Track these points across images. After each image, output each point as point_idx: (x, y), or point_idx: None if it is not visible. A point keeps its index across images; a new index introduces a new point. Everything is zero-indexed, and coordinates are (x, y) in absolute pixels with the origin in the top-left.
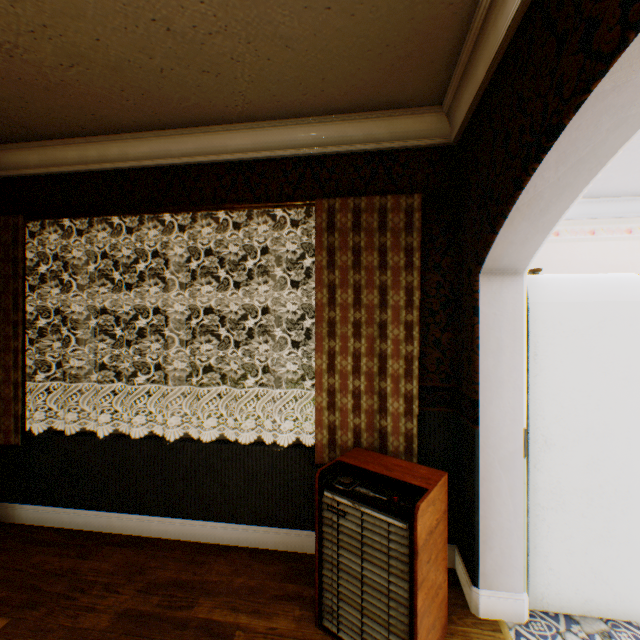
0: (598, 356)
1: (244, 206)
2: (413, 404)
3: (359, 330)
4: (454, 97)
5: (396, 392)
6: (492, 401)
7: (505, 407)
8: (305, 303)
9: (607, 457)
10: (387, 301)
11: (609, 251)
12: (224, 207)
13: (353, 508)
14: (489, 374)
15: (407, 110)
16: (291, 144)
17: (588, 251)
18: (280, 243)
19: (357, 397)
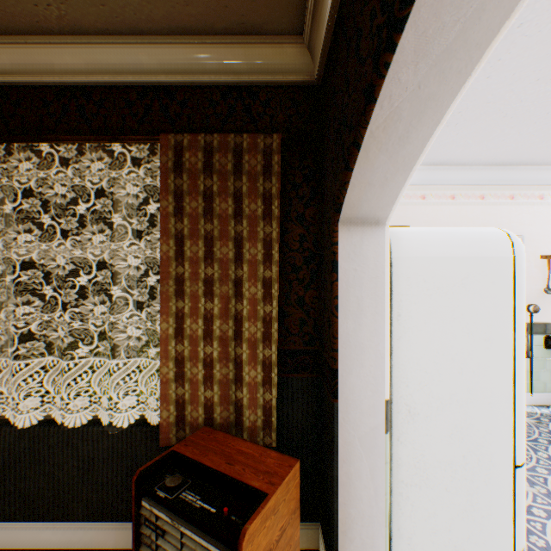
0: (462, 316)
1: (72, 137)
2: (272, 372)
3: (211, 288)
4: (313, 20)
5: (254, 359)
6: (352, 370)
7: (366, 376)
8: (157, 257)
9: (471, 425)
10: (243, 255)
11: (466, 214)
12: (46, 137)
13: (174, 525)
14: (349, 339)
15: (265, 37)
16: (134, 68)
17: (449, 214)
18: (127, 187)
19: (209, 366)
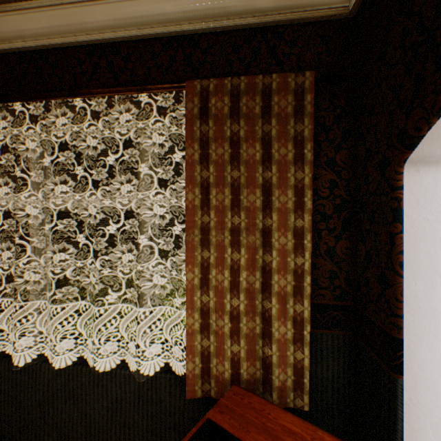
0: None
1: (102, 90)
2: (304, 329)
3: (238, 238)
4: None
5: (283, 314)
6: (422, 341)
7: None
8: (178, 206)
9: None
10: (272, 203)
11: None
12: (79, 92)
13: None
14: (418, 303)
15: None
16: (159, 19)
17: None
18: (150, 138)
19: (235, 319)
